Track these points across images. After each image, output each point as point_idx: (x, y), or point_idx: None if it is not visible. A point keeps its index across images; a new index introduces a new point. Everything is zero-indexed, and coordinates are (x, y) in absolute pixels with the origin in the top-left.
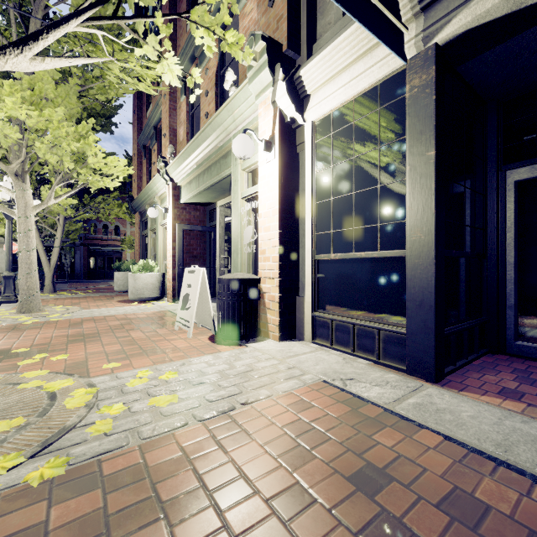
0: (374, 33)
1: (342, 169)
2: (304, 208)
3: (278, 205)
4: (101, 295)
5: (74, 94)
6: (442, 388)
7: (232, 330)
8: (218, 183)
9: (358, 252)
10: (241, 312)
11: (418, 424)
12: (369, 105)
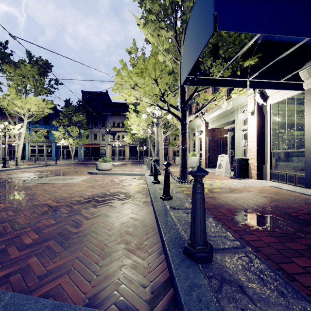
0: (289, 90)
1: (282, 121)
2: (267, 134)
3: (256, 134)
4: (172, 166)
5: (177, 99)
6: None
7: (238, 174)
8: (227, 122)
9: (288, 150)
10: (242, 169)
11: (297, 192)
12: (292, 101)
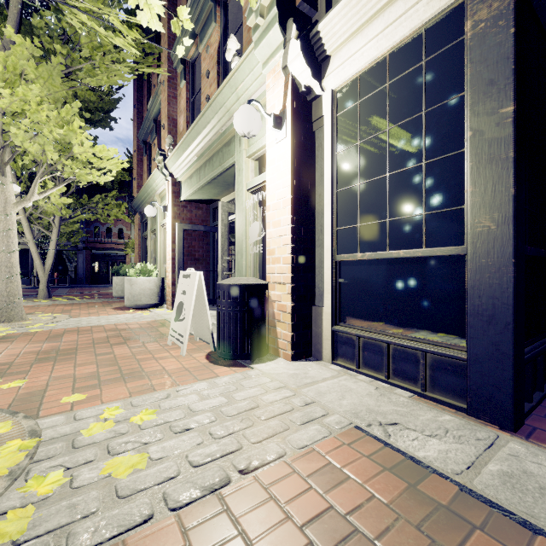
0: None
1: (372, 146)
2: (322, 198)
3: (291, 194)
4: (97, 301)
5: (58, 75)
6: (526, 441)
7: (233, 347)
8: (221, 175)
9: (395, 251)
10: (244, 325)
11: (521, 520)
12: (410, 58)
